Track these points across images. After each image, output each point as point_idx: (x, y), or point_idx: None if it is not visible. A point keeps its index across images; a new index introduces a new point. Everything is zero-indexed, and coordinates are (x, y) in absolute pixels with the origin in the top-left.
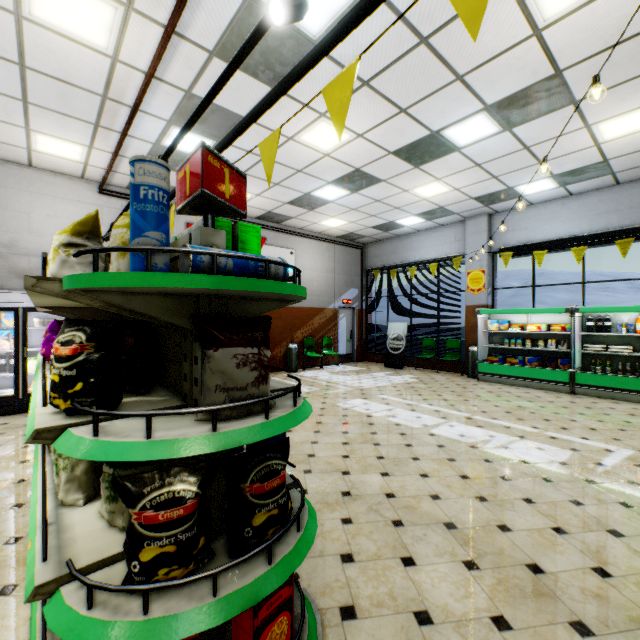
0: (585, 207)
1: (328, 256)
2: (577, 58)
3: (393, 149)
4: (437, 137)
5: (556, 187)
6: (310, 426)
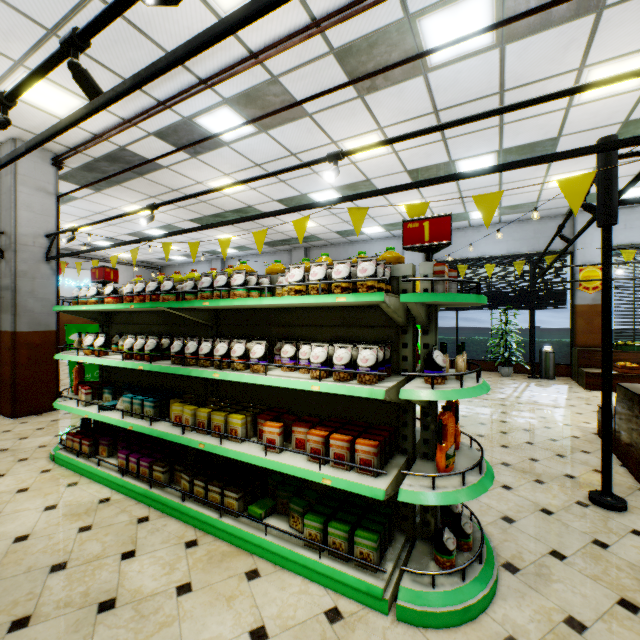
0: (258, 262)
1: (128, 275)
2: (171, 222)
3: (124, 233)
4: (143, 232)
5: (239, 251)
6: (65, 372)
